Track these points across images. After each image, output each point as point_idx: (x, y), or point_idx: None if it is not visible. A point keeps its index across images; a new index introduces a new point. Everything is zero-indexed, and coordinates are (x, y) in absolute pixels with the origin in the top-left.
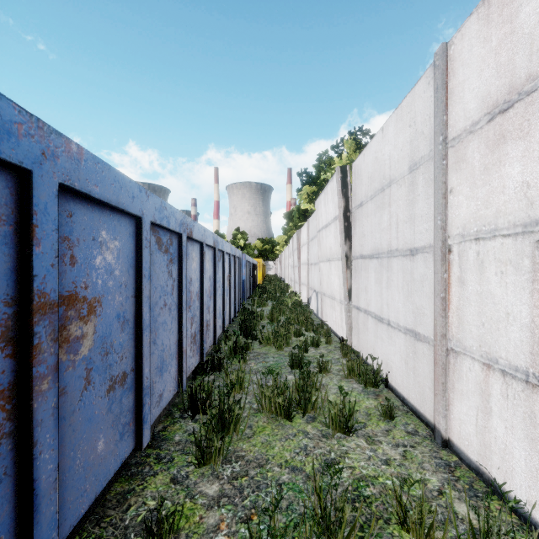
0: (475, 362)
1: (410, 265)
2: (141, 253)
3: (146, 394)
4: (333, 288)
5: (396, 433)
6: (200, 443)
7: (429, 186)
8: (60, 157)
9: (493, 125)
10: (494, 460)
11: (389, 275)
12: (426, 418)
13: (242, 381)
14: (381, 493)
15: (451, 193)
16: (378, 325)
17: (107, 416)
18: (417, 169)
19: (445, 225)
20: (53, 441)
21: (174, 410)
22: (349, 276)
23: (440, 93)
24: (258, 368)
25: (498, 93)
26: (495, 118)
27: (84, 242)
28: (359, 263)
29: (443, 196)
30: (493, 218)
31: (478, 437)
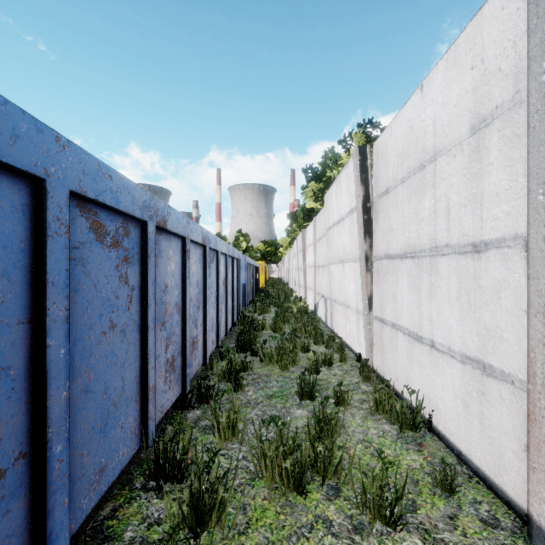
0: None
1: (473, 266)
2: (44, 243)
3: (56, 490)
4: (348, 294)
5: (465, 523)
6: None
7: (514, 146)
8: None
9: None
10: None
11: (433, 280)
12: (507, 495)
13: (234, 426)
14: None
15: None
16: (414, 345)
17: None
18: (487, 126)
19: None
20: None
21: (136, 473)
22: (370, 281)
23: None
24: (258, 398)
25: None
26: None
27: None
28: (383, 264)
29: None
30: None
31: None
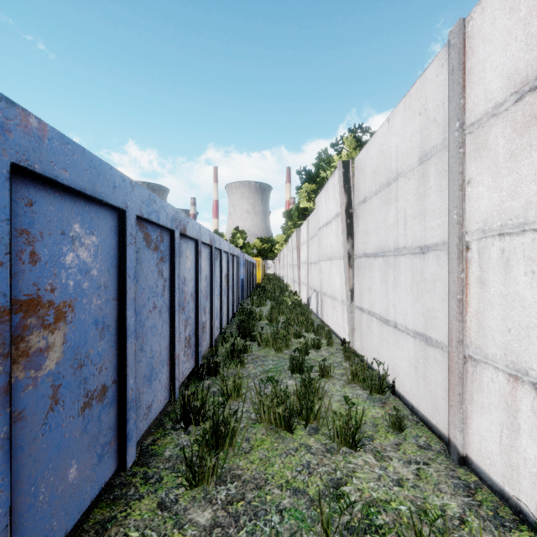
0: (499, 372)
1: (420, 264)
2: (125, 250)
3: (130, 408)
4: (335, 288)
5: (407, 447)
6: (190, 463)
7: (443, 178)
8: (12, 132)
9: (521, 105)
10: (523, 484)
11: (396, 275)
12: (439, 430)
13: (239, 388)
14: (394, 521)
15: (469, 184)
16: (383, 327)
17: (81, 438)
18: (428, 160)
19: (462, 219)
20: (2, 480)
21: (166, 420)
22: (352, 276)
23: (456, 75)
24: (257, 372)
25: (529, 69)
26: (525, 97)
27: (50, 236)
28: (362, 261)
29: (460, 188)
30: (521, 210)
31: (503, 457)
